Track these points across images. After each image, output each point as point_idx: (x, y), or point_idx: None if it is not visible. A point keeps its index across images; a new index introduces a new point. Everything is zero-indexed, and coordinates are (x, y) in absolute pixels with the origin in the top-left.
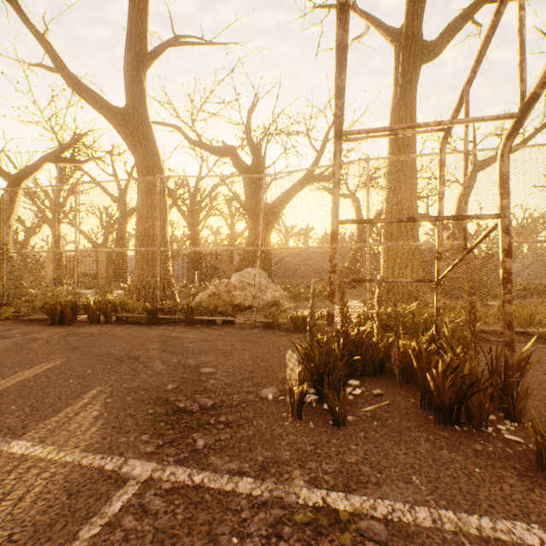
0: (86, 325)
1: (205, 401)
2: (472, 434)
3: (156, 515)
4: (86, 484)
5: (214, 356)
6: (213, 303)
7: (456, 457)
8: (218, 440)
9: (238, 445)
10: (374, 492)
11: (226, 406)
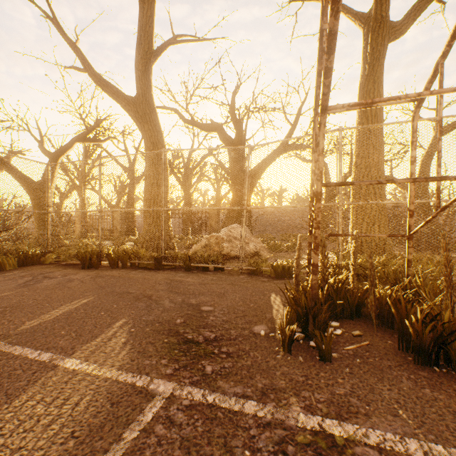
0: (108, 269)
1: (208, 334)
2: (451, 376)
3: (180, 426)
4: (123, 396)
5: (211, 297)
6: (207, 253)
7: (439, 396)
8: (223, 367)
9: (240, 373)
10: (365, 422)
11: (226, 339)
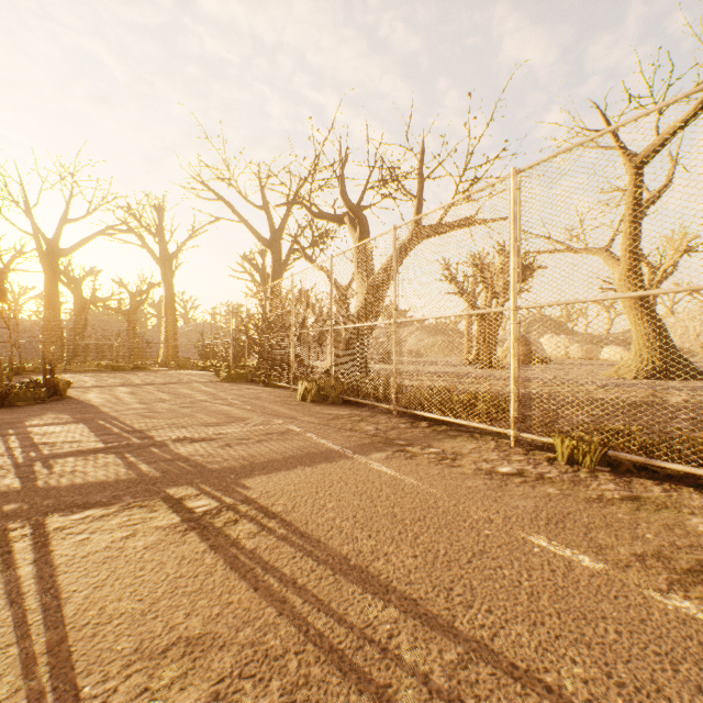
0: None
1: None
2: None
3: None
4: None
5: None
6: None
7: None
8: None
9: None
10: None
11: None
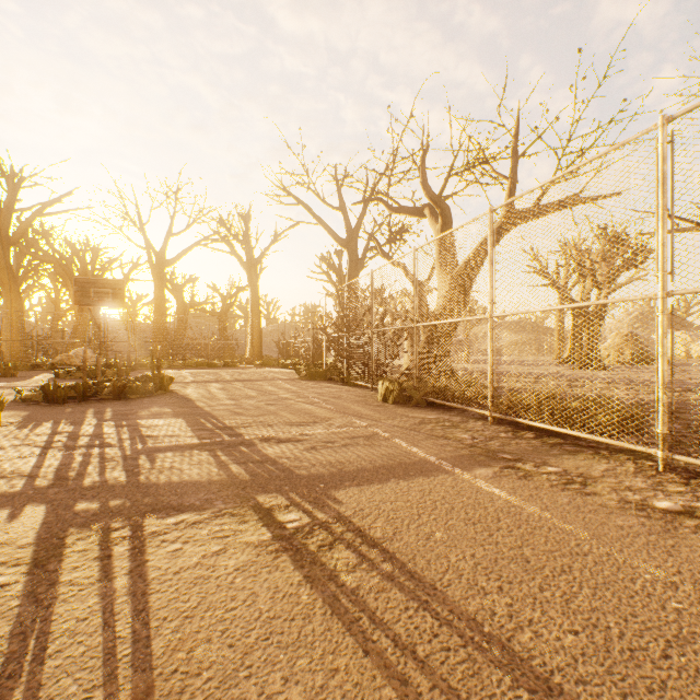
0: None
1: None
2: None
3: None
4: None
5: None
6: (65, 362)
7: None
8: None
9: None
10: None
11: None
